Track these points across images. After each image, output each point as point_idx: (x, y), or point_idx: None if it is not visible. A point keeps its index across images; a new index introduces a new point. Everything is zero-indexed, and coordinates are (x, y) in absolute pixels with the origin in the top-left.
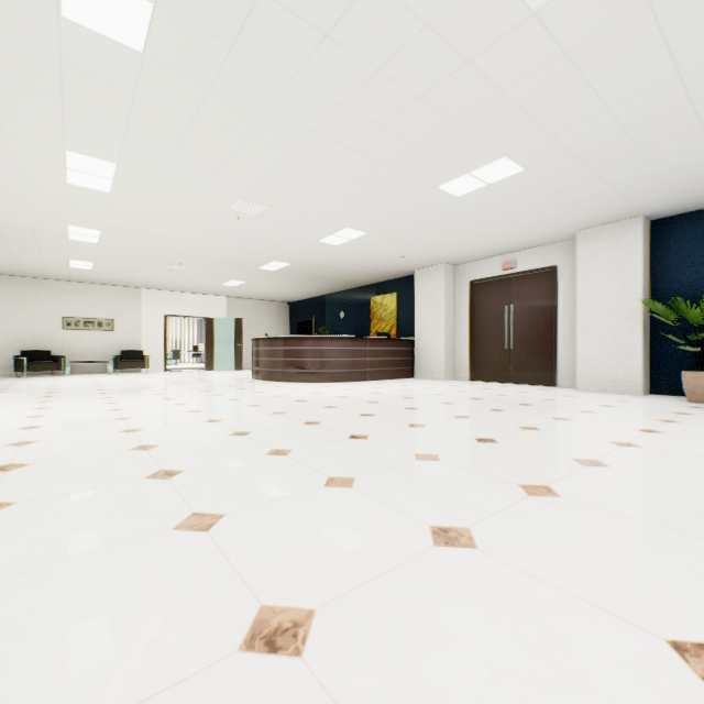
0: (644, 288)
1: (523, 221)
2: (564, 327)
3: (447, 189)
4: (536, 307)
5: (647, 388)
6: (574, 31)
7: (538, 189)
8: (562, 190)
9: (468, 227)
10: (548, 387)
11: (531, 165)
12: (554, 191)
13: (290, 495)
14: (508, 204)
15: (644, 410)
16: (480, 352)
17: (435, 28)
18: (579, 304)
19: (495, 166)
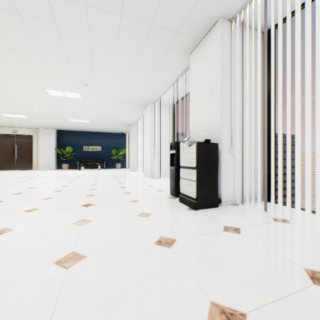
0: (56, 145)
1: (24, 123)
2: (35, 153)
3: (4, 114)
4: (26, 146)
5: (56, 168)
6: (43, 111)
7: (31, 120)
8: (37, 122)
9: (4, 120)
10: (30, 170)
11: (31, 118)
12: (35, 122)
13: (3, 181)
14: (22, 120)
15: (55, 171)
16: (2, 160)
17: (19, 104)
18: (40, 147)
19: (22, 116)
